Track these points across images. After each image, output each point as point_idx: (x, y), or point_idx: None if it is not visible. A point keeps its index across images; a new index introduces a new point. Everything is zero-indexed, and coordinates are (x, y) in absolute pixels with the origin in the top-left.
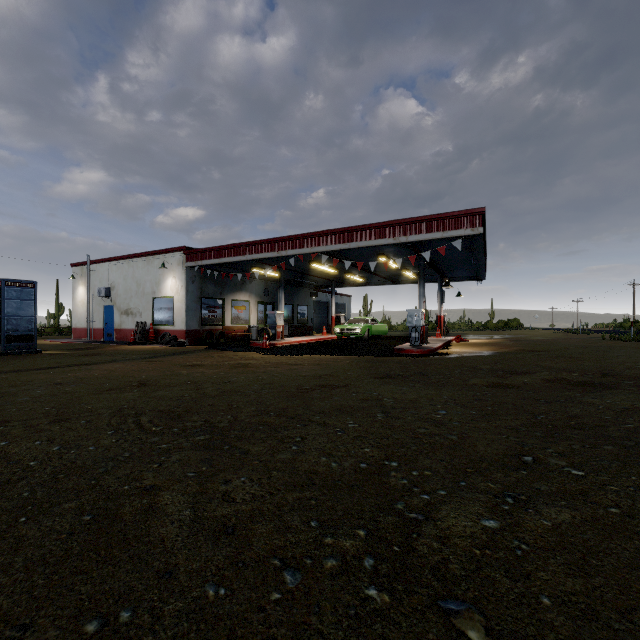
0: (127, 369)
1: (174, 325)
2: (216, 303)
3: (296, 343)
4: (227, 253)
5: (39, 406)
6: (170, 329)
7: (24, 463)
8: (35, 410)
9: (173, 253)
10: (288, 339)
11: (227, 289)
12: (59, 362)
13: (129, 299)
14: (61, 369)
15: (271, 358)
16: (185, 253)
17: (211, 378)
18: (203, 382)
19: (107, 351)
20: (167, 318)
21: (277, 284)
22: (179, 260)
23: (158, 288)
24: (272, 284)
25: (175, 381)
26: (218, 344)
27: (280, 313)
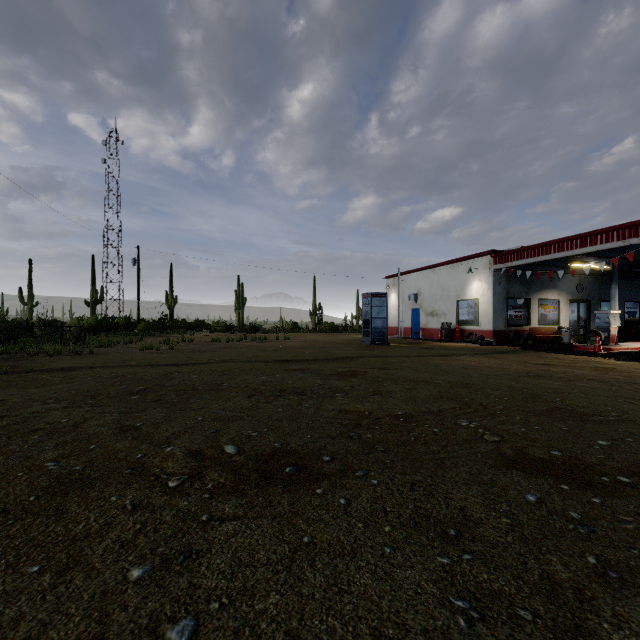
0: (488, 362)
1: (479, 325)
2: (521, 303)
3: (639, 349)
4: (544, 251)
5: (502, 381)
6: (475, 329)
7: (606, 413)
8: (507, 383)
9: (478, 258)
10: (624, 344)
11: (533, 288)
12: (419, 352)
13: (434, 302)
14: (435, 357)
15: (630, 365)
16: (492, 256)
17: (603, 378)
18: (602, 380)
19: (433, 346)
20: (472, 319)
21: (594, 277)
22: (485, 264)
23: (462, 291)
24: (587, 278)
25: (566, 376)
26: (527, 345)
27: (615, 312)
